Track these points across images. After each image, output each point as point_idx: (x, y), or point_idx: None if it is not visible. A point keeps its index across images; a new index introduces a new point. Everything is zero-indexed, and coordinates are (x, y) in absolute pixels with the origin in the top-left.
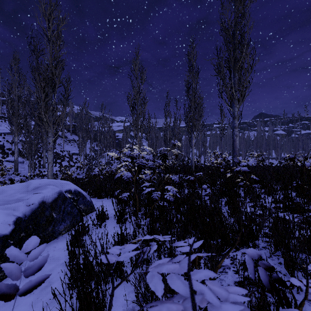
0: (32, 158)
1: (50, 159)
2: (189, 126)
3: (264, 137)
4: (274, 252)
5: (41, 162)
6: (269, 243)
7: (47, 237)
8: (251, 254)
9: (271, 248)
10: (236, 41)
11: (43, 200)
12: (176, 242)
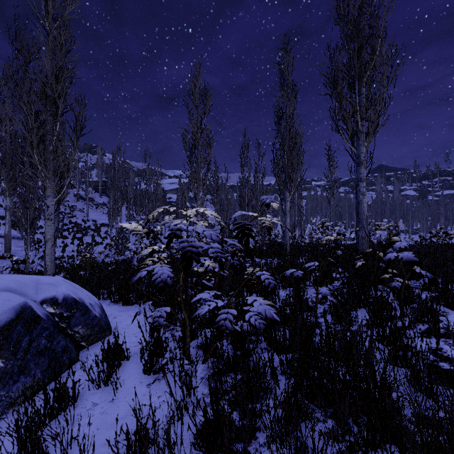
0: (28, 231)
1: (49, 233)
2: (281, 180)
3: (388, 200)
4: None
5: None
6: None
7: None
8: None
9: None
10: (364, 33)
11: None
12: None
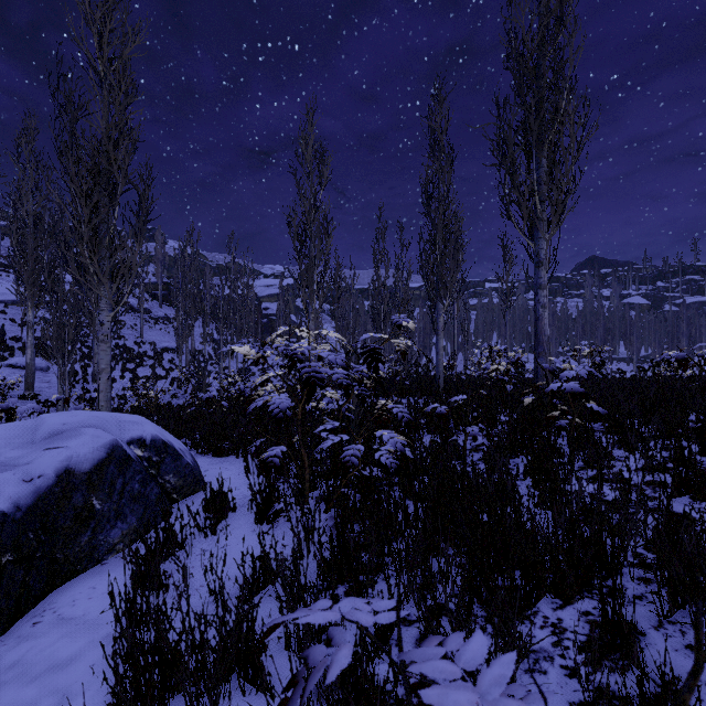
0: (65, 359)
1: (103, 361)
2: (432, 285)
3: (601, 311)
4: (668, 612)
5: (89, 368)
6: (651, 585)
7: (76, 561)
8: None
9: (661, 602)
10: (544, 82)
11: (67, 467)
12: (416, 650)
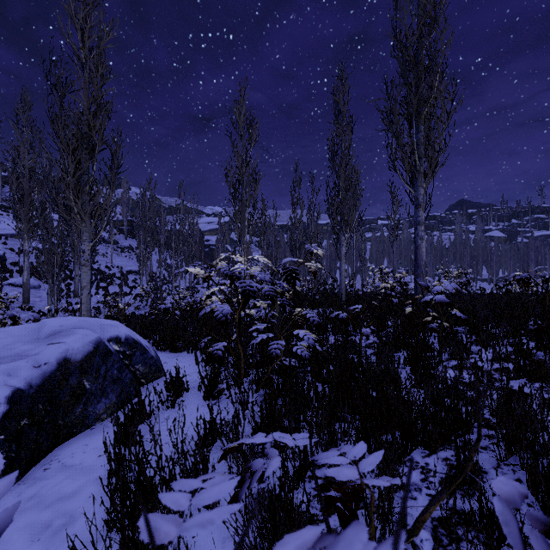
0: (54, 279)
1: (85, 280)
2: (336, 222)
3: (468, 242)
4: (504, 458)
5: (71, 286)
6: (493, 440)
7: (72, 426)
8: (507, 496)
9: (499, 450)
10: (422, 67)
11: (65, 357)
12: (322, 454)
